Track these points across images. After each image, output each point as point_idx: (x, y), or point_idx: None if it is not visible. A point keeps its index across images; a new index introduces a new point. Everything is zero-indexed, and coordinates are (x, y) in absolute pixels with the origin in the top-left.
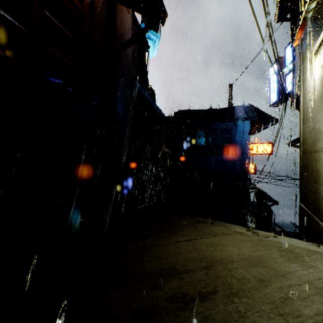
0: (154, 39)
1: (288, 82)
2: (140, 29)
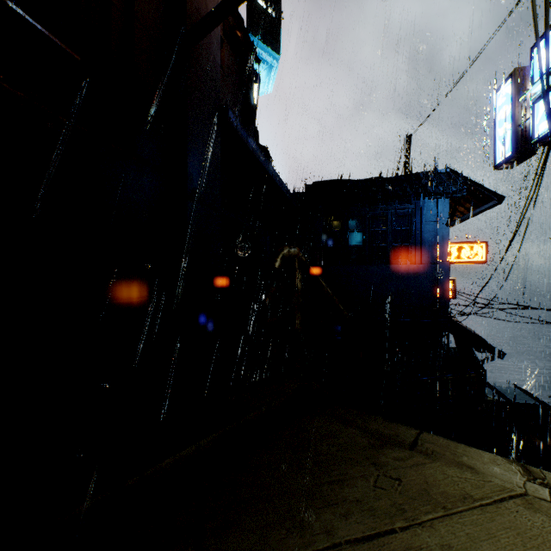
0: (269, 62)
1: (541, 115)
2: (240, 24)
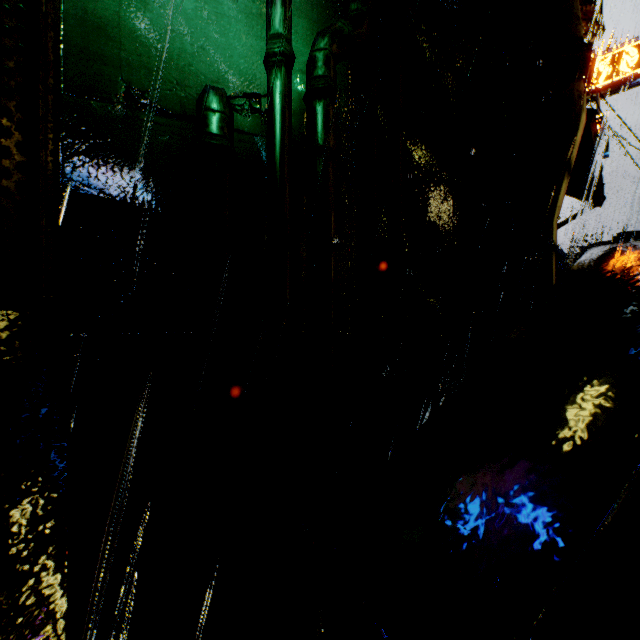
0: None
1: None
2: None
